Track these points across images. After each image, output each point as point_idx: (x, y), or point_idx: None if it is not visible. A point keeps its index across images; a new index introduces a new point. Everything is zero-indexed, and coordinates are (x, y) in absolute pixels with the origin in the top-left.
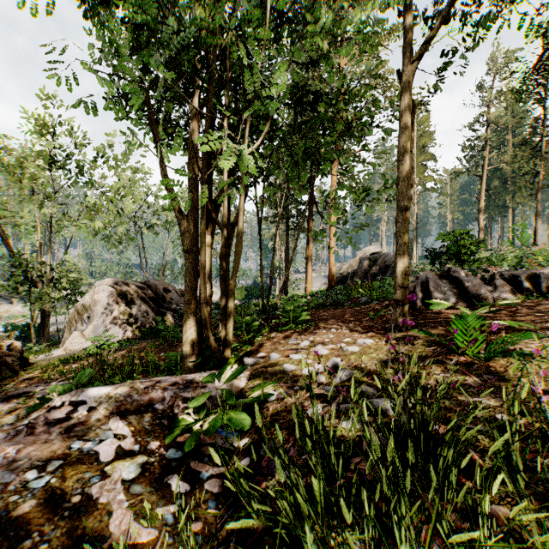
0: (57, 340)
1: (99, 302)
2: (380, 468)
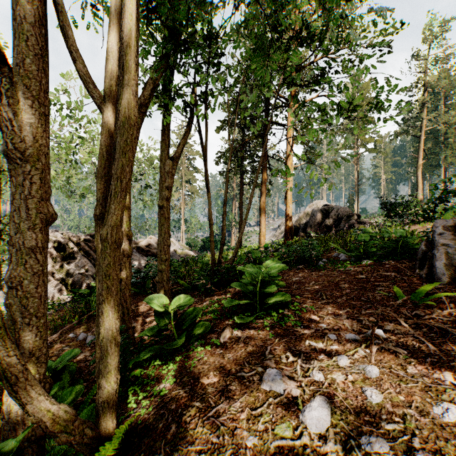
0: None
1: None
2: None
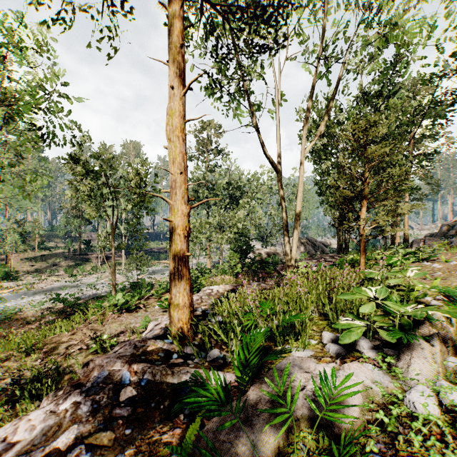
0: None
1: None
2: None
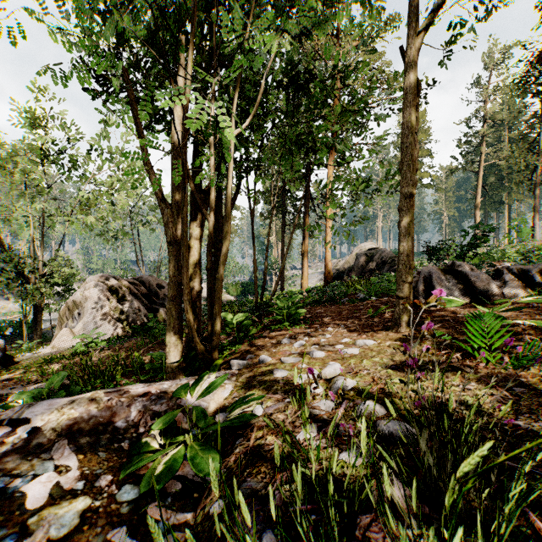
0: (51, 336)
1: (89, 298)
2: (399, 536)
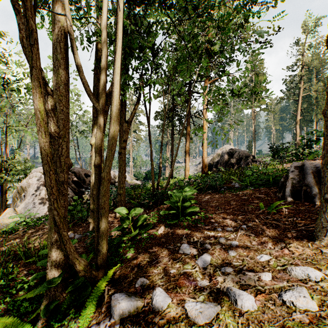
0: None
1: (31, 185)
2: None
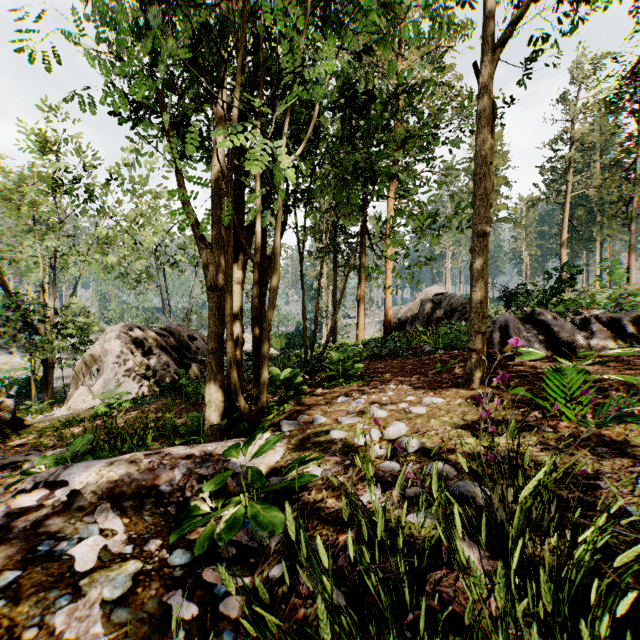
0: (63, 396)
1: (110, 352)
2: (470, 591)
